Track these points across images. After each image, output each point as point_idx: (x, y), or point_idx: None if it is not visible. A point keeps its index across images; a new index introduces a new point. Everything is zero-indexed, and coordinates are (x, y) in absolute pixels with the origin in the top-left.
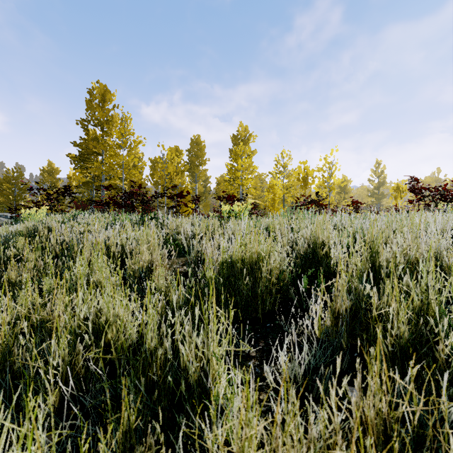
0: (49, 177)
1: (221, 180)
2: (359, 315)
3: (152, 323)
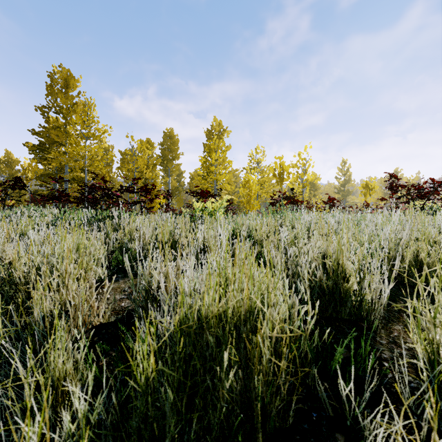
0: (6, 168)
1: (195, 175)
2: None
3: None
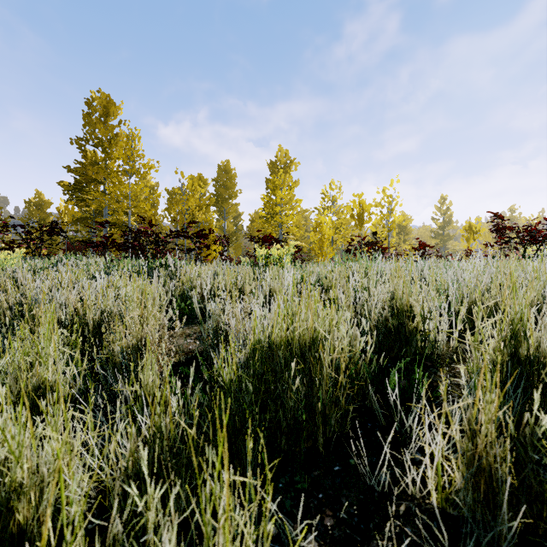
0: (36, 211)
1: (256, 217)
2: (524, 470)
3: (81, 532)
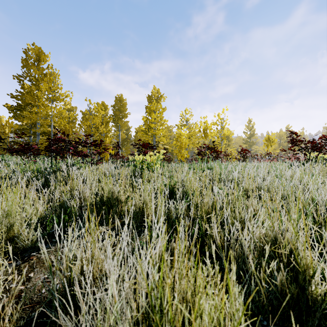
0: None
1: (139, 130)
2: None
3: None
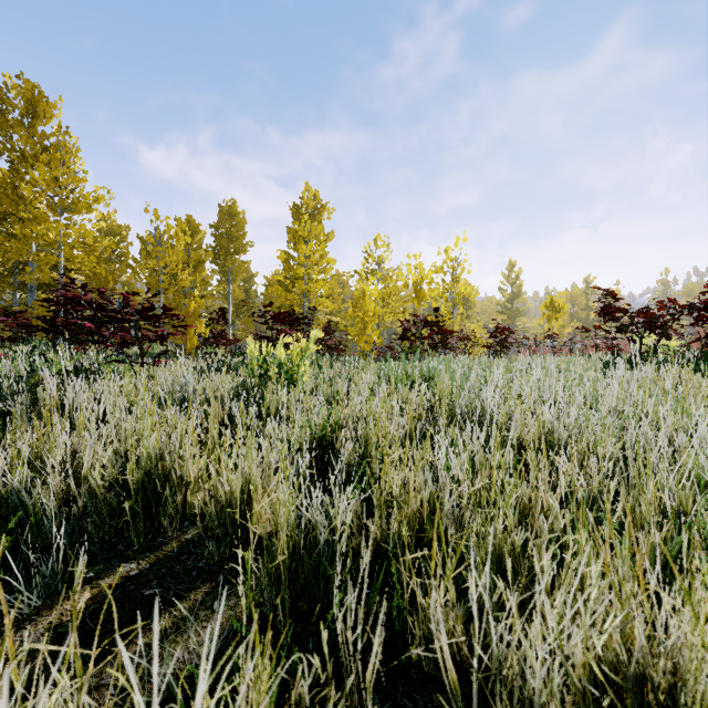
0: None
1: (275, 281)
2: None
3: None
